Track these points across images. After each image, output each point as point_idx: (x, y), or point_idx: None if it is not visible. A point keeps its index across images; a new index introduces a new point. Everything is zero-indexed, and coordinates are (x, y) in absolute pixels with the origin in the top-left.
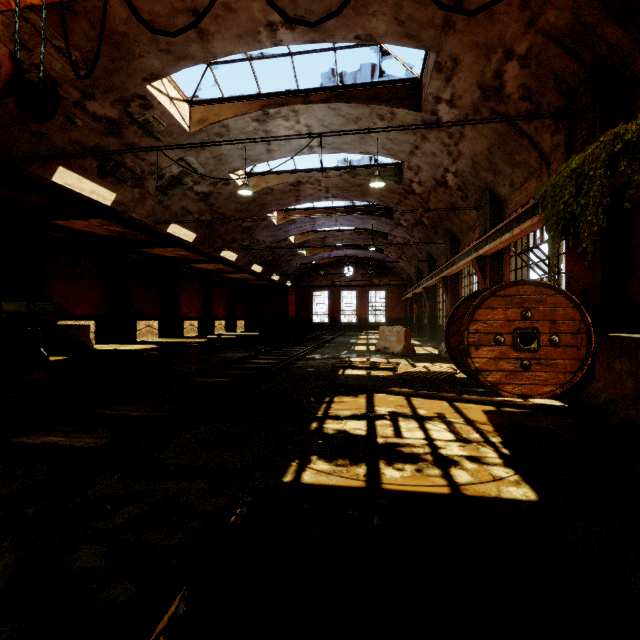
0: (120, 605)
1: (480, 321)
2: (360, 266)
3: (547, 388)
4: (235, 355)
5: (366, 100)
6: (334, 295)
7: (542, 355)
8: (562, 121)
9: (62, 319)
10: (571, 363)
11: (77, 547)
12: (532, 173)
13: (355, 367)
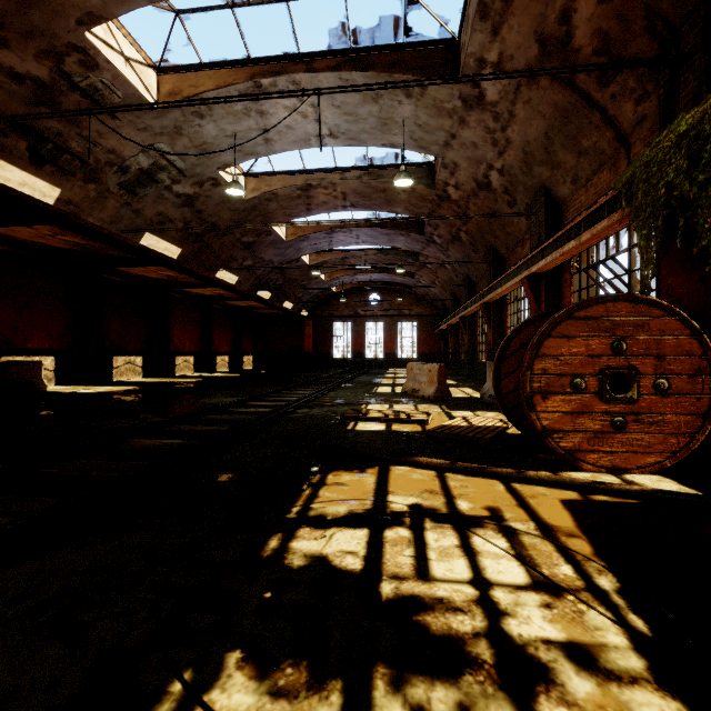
0: None
1: (550, 356)
2: (388, 293)
3: (651, 458)
4: (221, 400)
5: (388, 67)
6: (358, 327)
7: (643, 408)
8: (653, 81)
9: (7, 354)
10: (687, 420)
11: None
12: (604, 162)
13: (372, 418)
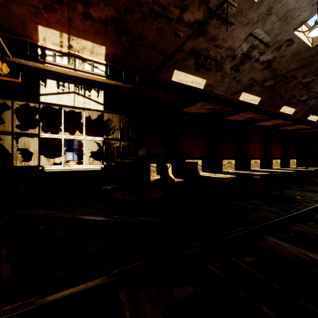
0: None
1: None
2: None
3: None
4: (305, 194)
5: None
6: None
7: None
8: None
9: (187, 159)
10: None
11: None
12: None
13: None
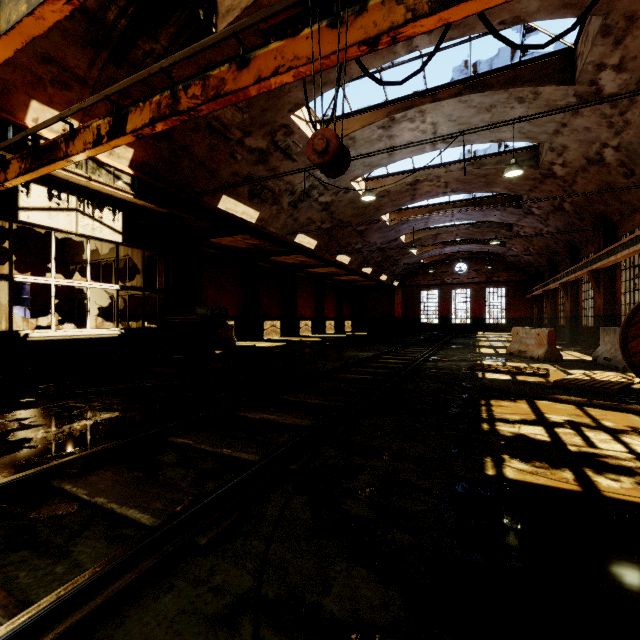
0: (408, 547)
1: None
2: (474, 262)
3: None
4: (359, 354)
5: (503, 85)
6: (444, 294)
7: None
8: None
9: None
10: None
11: (343, 499)
12: None
13: (494, 371)
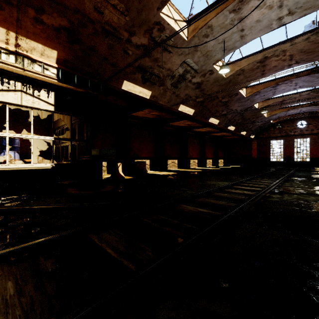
0: None
1: None
2: (313, 119)
3: None
4: (217, 183)
5: None
6: (288, 142)
7: None
8: None
9: (136, 159)
10: None
11: None
12: None
13: None
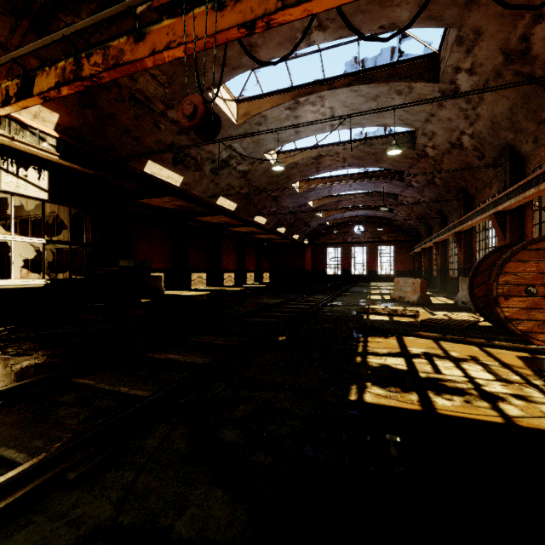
0: (266, 467)
1: (510, 273)
2: (369, 224)
3: None
4: (270, 301)
5: (385, 79)
6: (346, 251)
7: None
8: None
9: None
10: None
11: (221, 428)
12: None
13: (377, 313)
